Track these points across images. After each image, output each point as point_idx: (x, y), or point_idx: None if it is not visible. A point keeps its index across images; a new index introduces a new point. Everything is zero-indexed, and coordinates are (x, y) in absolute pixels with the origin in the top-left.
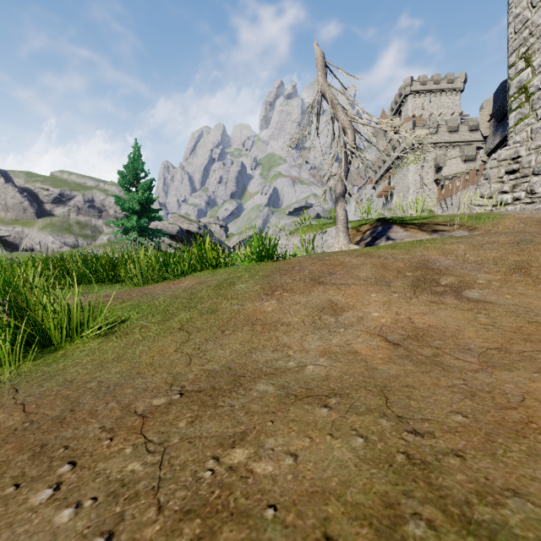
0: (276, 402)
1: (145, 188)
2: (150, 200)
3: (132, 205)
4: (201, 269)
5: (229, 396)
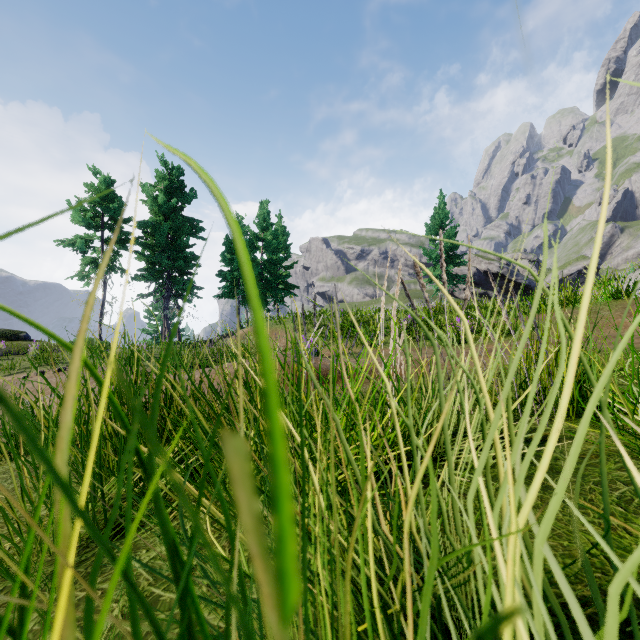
0: (634, 338)
1: (450, 235)
2: (455, 246)
3: (437, 254)
4: (561, 306)
5: (614, 338)
